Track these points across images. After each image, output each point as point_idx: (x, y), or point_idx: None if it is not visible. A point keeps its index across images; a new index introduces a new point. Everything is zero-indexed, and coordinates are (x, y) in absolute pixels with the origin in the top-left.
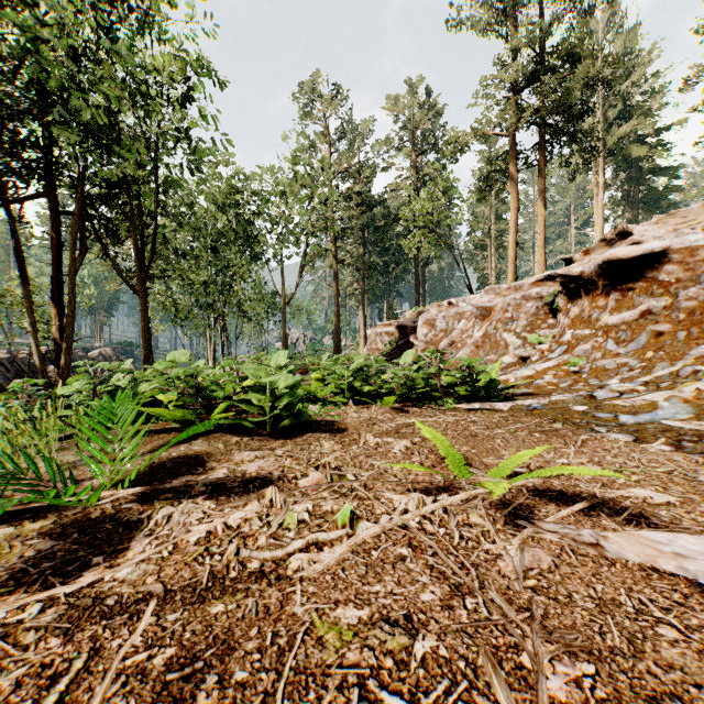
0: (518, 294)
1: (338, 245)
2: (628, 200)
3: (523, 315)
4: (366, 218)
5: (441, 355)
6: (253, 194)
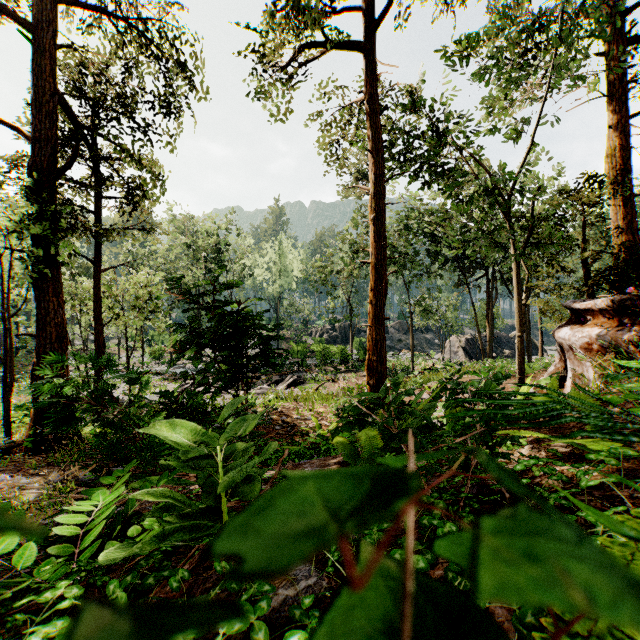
0: None
1: None
2: None
3: None
4: None
5: None
6: None
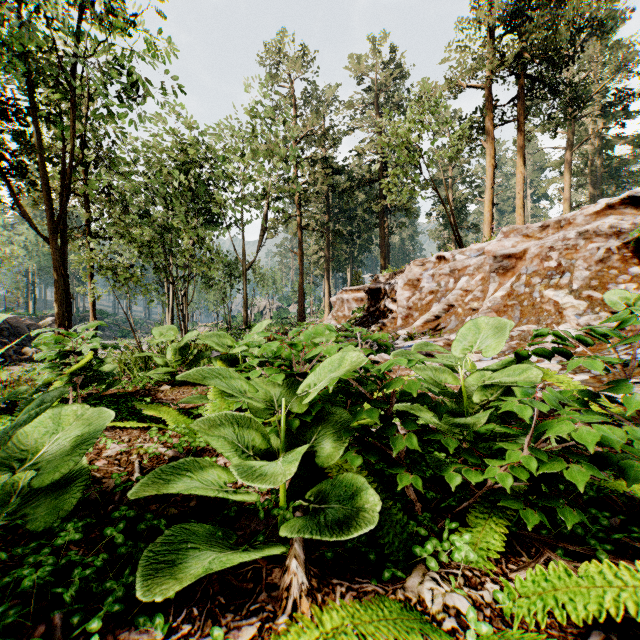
0: (570, 231)
1: (302, 212)
2: (591, 169)
3: (580, 262)
4: (331, 181)
5: (433, 325)
6: (209, 149)
